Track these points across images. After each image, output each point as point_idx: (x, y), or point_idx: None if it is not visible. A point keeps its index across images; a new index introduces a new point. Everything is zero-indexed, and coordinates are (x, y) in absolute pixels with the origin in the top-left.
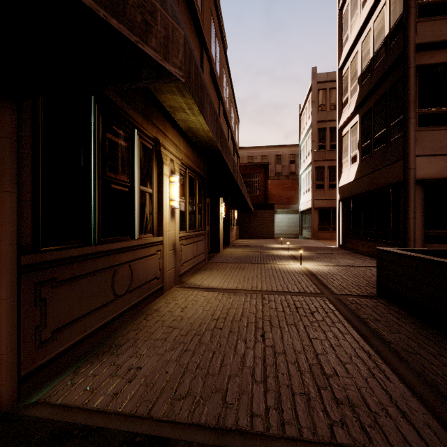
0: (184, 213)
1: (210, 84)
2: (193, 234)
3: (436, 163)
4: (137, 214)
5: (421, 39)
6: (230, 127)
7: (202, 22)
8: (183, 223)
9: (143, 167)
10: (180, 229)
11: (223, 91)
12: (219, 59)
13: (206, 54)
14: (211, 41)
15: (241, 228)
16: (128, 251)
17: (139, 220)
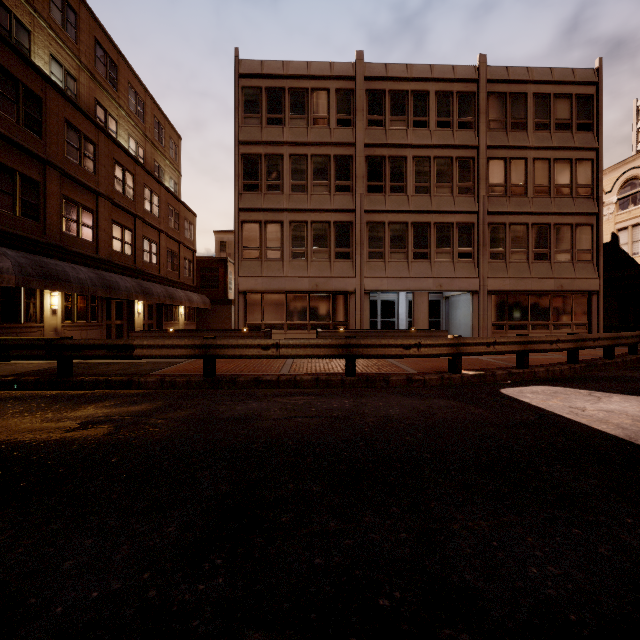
0: (71, 311)
1: (116, 212)
2: (82, 324)
3: (250, 281)
4: (24, 313)
5: (242, 205)
6: (161, 232)
7: (96, 180)
8: (70, 318)
9: (28, 291)
10: (66, 321)
11: (145, 205)
12: (134, 185)
13: (103, 198)
14: (114, 182)
15: (198, 323)
16: (16, 329)
17: (25, 316)
